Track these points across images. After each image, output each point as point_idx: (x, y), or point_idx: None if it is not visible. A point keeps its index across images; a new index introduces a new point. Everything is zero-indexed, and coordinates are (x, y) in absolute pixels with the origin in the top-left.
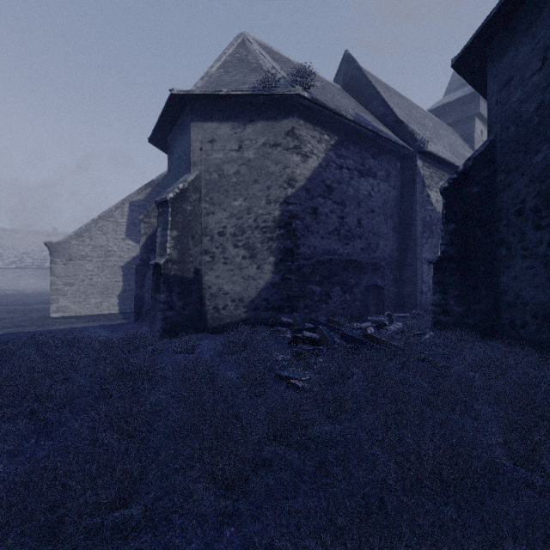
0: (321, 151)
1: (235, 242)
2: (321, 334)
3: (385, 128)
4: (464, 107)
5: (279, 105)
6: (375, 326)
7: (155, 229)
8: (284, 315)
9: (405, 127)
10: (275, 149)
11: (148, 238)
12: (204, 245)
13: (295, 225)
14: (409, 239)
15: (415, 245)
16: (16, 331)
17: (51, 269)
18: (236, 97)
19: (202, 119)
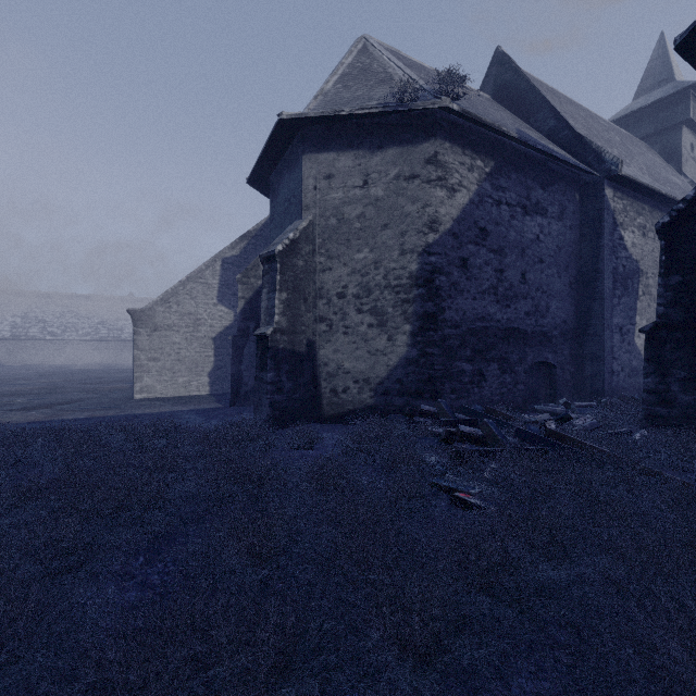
0: (473, 182)
1: (358, 306)
2: (487, 430)
3: (557, 147)
4: (665, 113)
5: (417, 124)
6: (554, 420)
7: (256, 291)
8: (423, 402)
9: (586, 144)
10: (411, 182)
11: (246, 303)
12: (319, 310)
13: (438, 282)
14: (593, 298)
15: (602, 307)
16: (99, 415)
17: (134, 341)
18: (361, 118)
19: (316, 150)
